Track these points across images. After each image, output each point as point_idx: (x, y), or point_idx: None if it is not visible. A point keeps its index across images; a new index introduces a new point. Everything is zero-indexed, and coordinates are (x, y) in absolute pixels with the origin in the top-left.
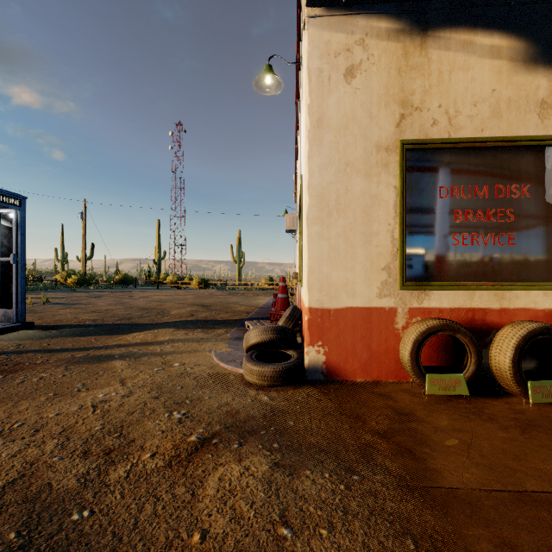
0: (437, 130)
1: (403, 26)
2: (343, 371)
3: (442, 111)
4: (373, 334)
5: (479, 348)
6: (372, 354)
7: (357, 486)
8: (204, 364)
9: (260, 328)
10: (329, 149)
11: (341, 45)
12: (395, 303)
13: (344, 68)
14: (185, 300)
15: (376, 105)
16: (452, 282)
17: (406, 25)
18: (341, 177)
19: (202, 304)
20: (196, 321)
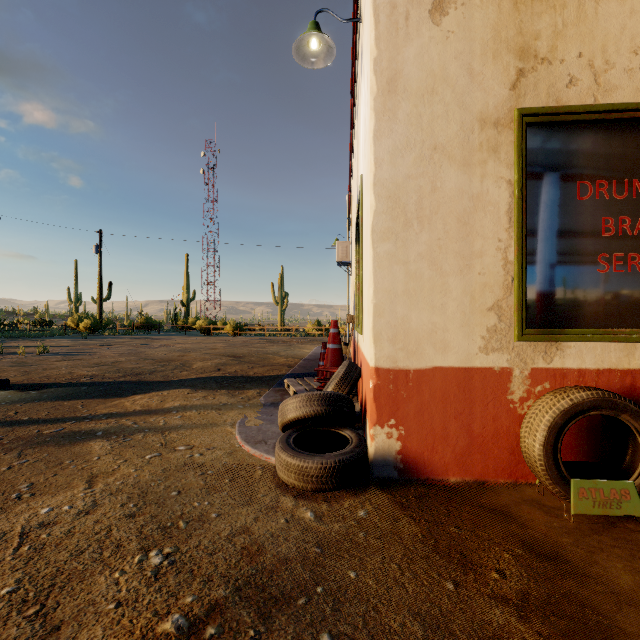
0: (576, 93)
1: None
2: (428, 465)
3: (583, 63)
4: (474, 408)
5: None
6: (473, 439)
7: None
8: (222, 447)
9: (301, 396)
10: (407, 126)
11: None
12: (509, 361)
13: (430, 1)
14: (213, 349)
15: (479, 56)
16: (599, 329)
17: None
18: (424, 167)
19: (233, 354)
20: (221, 378)
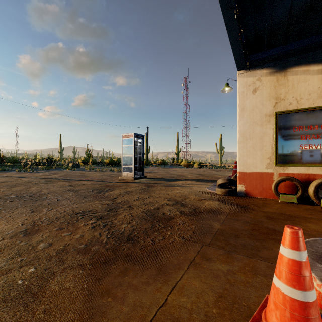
0: (291, 106)
1: (276, 70)
2: (252, 193)
3: (293, 99)
4: (263, 181)
5: (302, 187)
6: (263, 188)
7: (239, 208)
8: (203, 190)
9: (222, 178)
10: (246, 118)
11: (251, 81)
12: (273, 170)
13: (252, 89)
14: (192, 172)
15: (265, 100)
16: (298, 163)
17: (278, 69)
18: (251, 127)
19: (200, 174)
20: (199, 179)
